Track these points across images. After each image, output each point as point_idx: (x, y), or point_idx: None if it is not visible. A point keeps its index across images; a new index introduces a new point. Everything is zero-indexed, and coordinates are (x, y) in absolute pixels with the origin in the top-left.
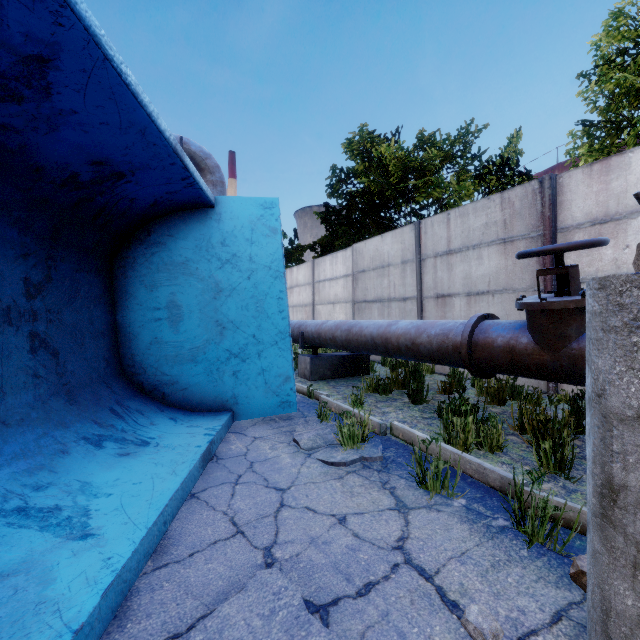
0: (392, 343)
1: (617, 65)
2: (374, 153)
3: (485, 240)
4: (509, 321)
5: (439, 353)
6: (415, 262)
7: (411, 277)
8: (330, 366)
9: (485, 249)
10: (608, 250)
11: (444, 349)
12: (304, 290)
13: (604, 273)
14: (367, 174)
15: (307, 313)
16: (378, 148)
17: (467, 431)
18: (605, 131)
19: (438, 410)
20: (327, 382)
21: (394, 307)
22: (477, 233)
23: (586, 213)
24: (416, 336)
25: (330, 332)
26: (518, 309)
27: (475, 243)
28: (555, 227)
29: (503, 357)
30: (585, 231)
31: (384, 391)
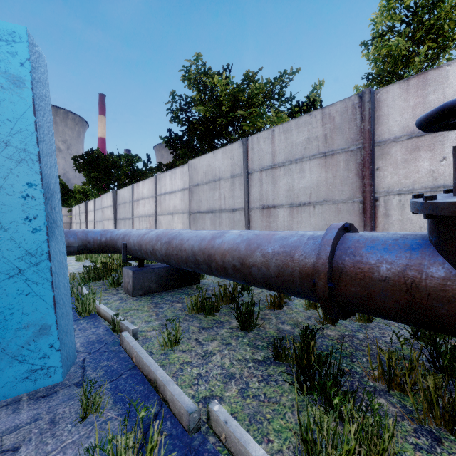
0: (216, 261)
1: (387, 39)
2: (208, 83)
3: (307, 154)
4: (390, 235)
5: (279, 280)
6: (243, 176)
7: (239, 190)
8: (157, 279)
9: (307, 163)
10: (425, 162)
11: (287, 275)
12: (148, 202)
13: (421, 185)
14: (203, 104)
15: (151, 222)
16: (212, 80)
17: (345, 450)
18: (380, 87)
19: (274, 350)
20: (151, 298)
21: (224, 217)
22: (299, 148)
23: (403, 127)
24: (247, 254)
25: (150, 244)
26: (428, 215)
27: (297, 157)
28: (373, 140)
29: (392, 298)
30: (402, 144)
31: (210, 311)
